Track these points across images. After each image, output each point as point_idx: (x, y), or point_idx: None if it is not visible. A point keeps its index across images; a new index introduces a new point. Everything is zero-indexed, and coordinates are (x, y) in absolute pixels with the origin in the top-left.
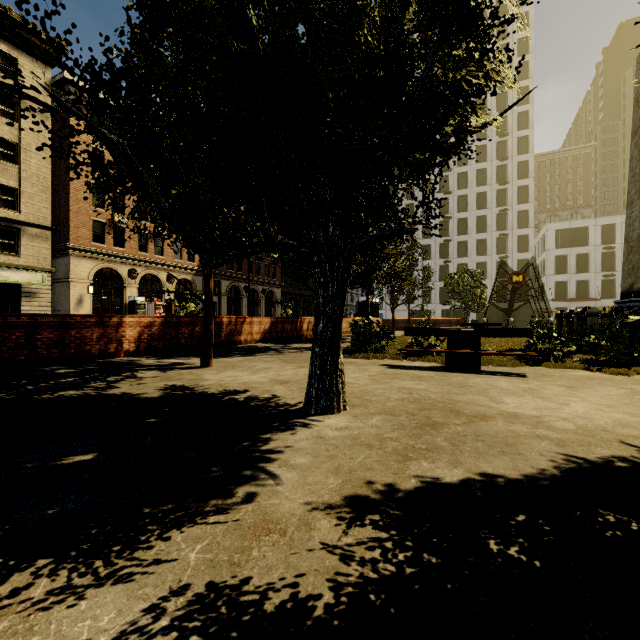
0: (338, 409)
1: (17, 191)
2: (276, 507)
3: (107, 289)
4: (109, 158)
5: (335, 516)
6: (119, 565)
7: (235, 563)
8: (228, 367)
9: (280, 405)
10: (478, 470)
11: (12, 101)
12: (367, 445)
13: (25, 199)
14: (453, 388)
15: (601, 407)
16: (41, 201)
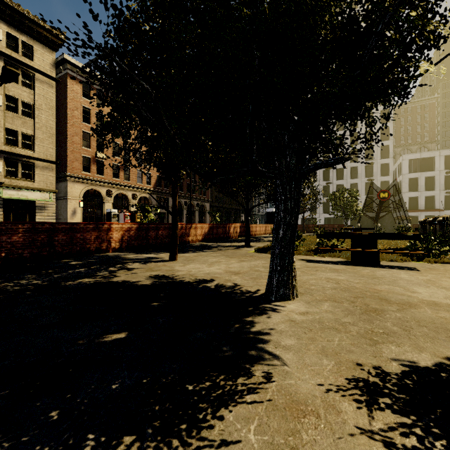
0: (293, 296)
1: (33, 137)
2: (295, 387)
3: (92, 204)
4: (93, 113)
5: (351, 398)
6: (194, 445)
7: (293, 447)
8: (189, 261)
9: (244, 292)
10: (442, 354)
11: (29, 75)
12: (334, 329)
13: (38, 142)
14: (368, 279)
15: None
16: (48, 143)
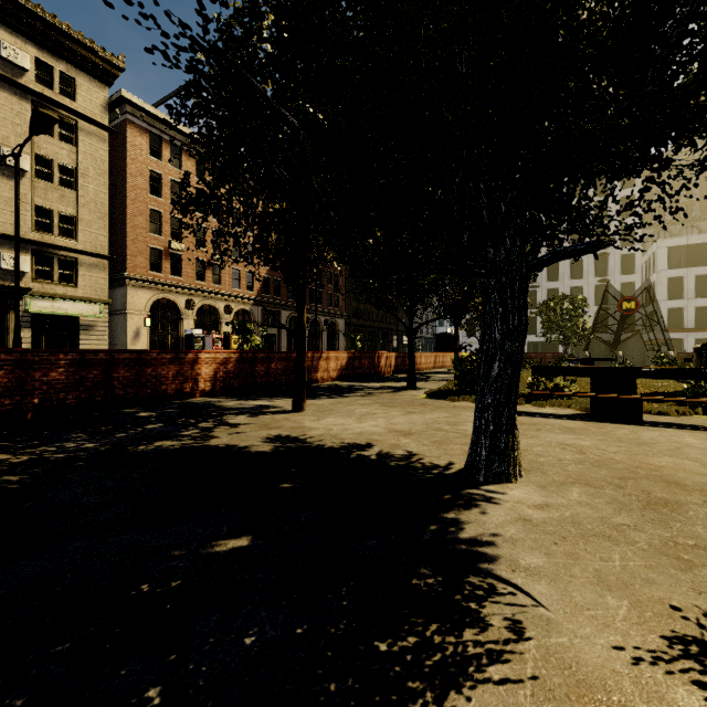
0: (514, 476)
1: (75, 218)
2: (574, 652)
3: (164, 321)
4: (166, 181)
5: (686, 679)
6: None
7: None
8: (324, 412)
9: (429, 467)
10: None
11: (70, 124)
12: (604, 536)
13: (83, 227)
14: (631, 446)
15: None
16: (99, 228)
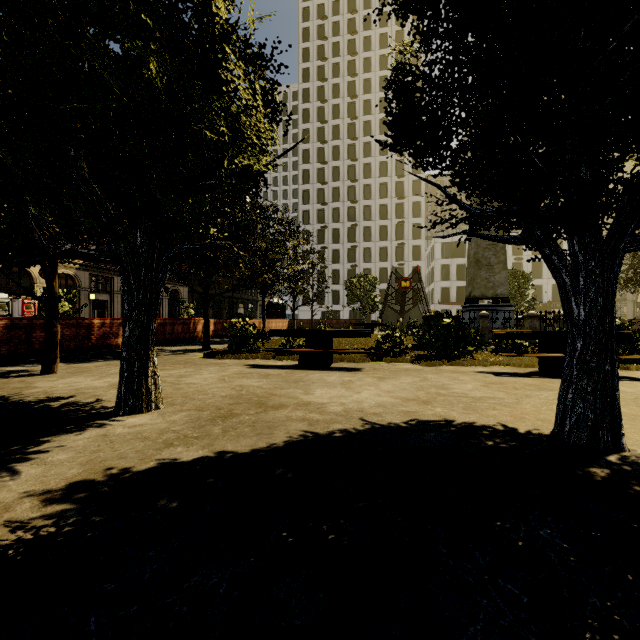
0: (148, 408)
1: None
2: None
3: None
4: None
5: (43, 499)
6: None
7: None
8: (76, 373)
9: (95, 409)
10: (220, 449)
11: None
12: (144, 438)
13: None
14: (285, 384)
15: (382, 393)
16: None
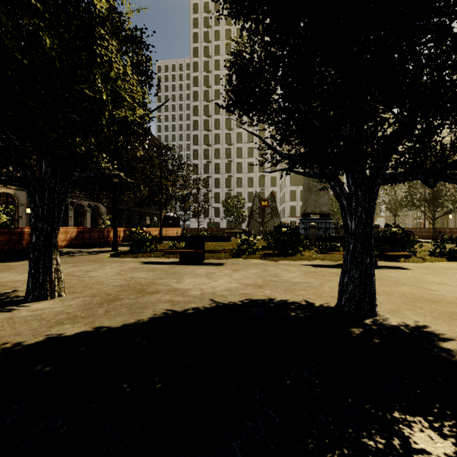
0: (52, 296)
1: None
2: None
3: None
4: None
5: None
6: None
7: None
8: (3, 270)
9: (9, 297)
10: (98, 325)
11: None
12: (41, 319)
13: None
14: (165, 275)
15: (232, 281)
16: None
